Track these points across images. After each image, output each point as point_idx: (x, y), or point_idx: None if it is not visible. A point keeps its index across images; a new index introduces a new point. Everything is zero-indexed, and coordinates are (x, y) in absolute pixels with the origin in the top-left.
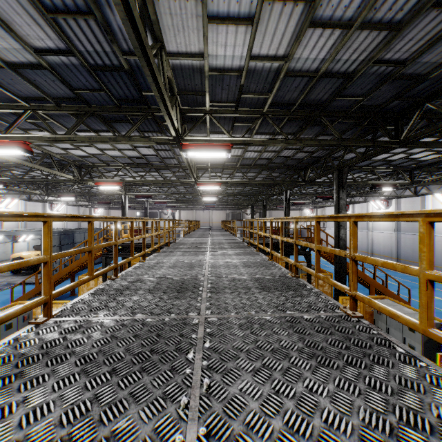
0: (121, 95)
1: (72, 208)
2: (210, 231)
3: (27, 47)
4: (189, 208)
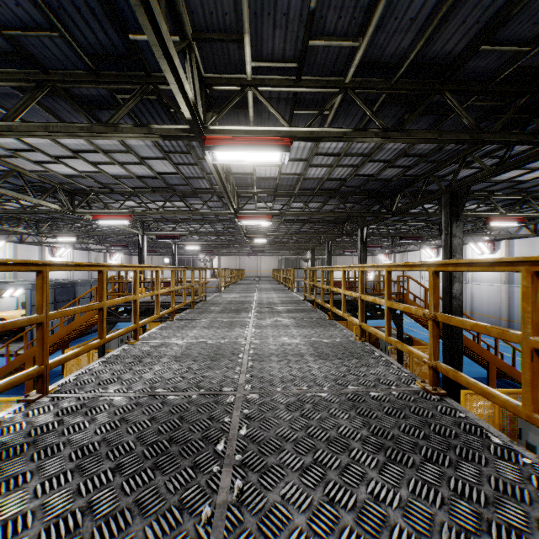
0: (94, 45)
1: (81, 254)
2: (257, 282)
3: None
4: (231, 254)
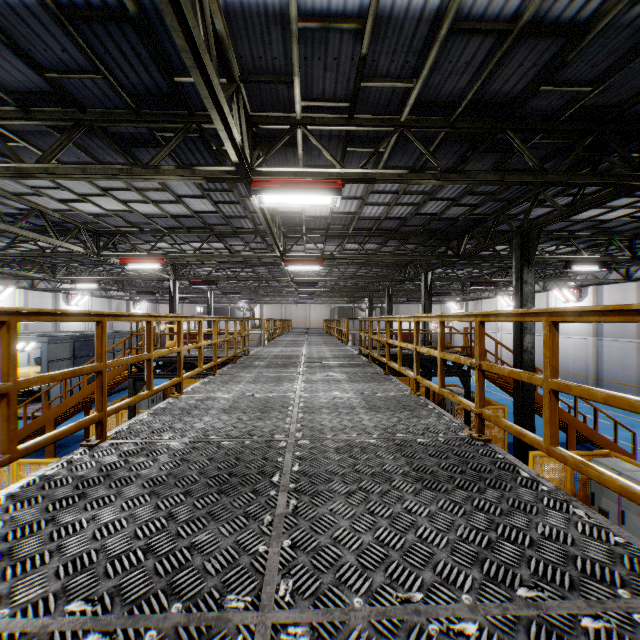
0: (137, 85)
1: (100, 301)
2: (306, 335)
3: None
4: (276, 302)
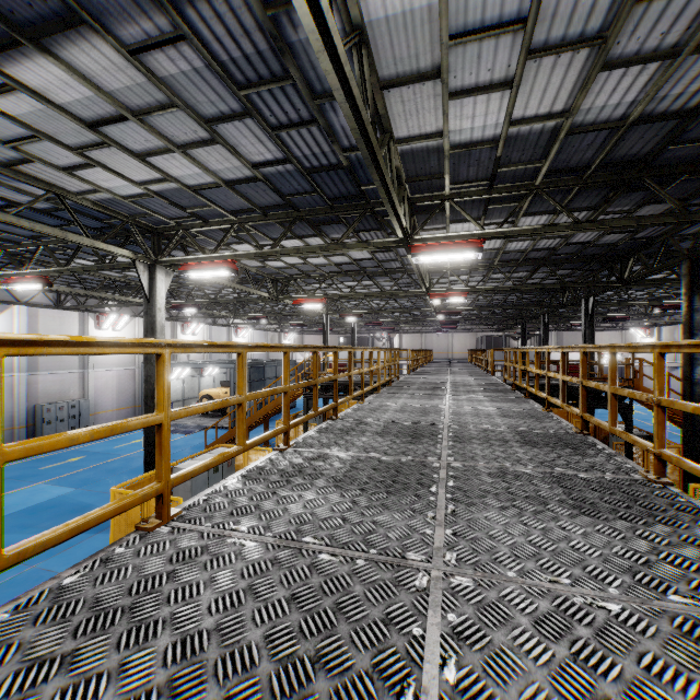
0: (336, 194)
1: (259, 334)
2: (449, 366)
3: (247, 164)
4: (415, 331)
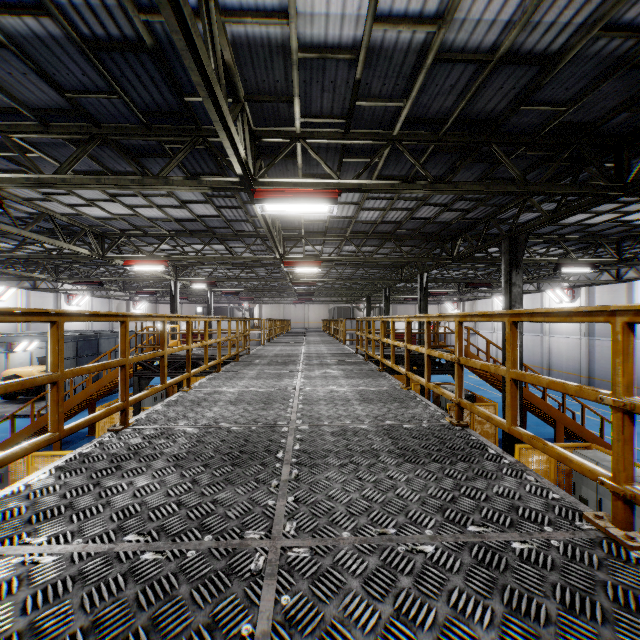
0: (149, 104)
1: (101, 302)
2: (305, 335)
3: None
4: (274, 302)
